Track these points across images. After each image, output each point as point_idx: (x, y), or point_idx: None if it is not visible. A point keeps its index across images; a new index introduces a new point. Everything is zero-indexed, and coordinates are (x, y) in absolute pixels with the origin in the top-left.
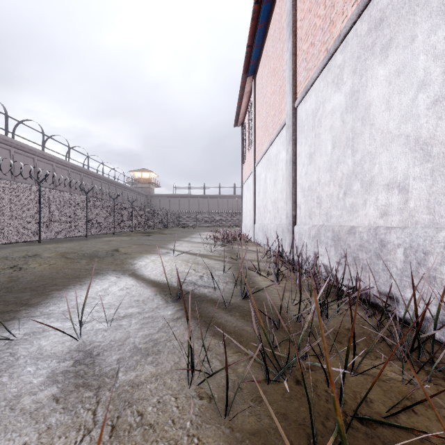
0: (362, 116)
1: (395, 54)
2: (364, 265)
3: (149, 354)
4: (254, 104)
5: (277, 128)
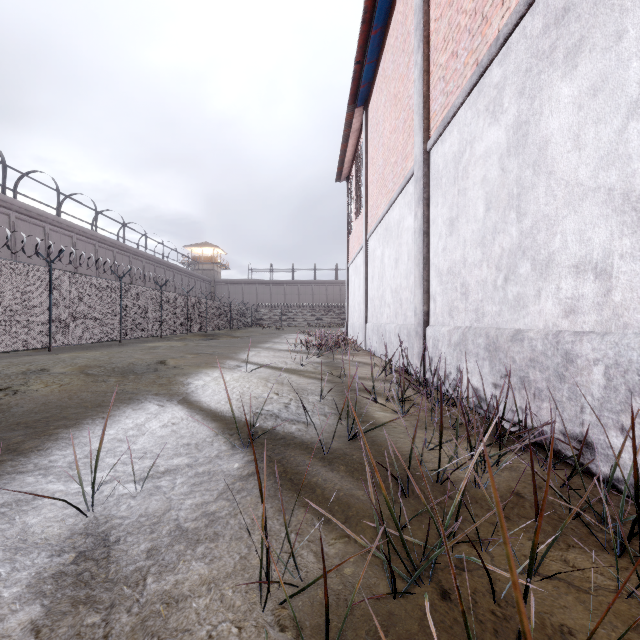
0: (534, 160)
1: (590, 62)
2: (538, 390)
3: (199, 541)
4: (366, 148)
5: (400, 183)
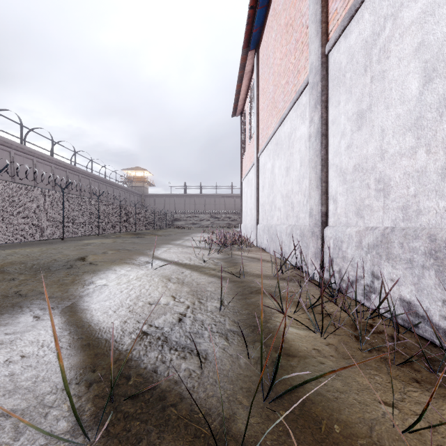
0: None
1: None
2: None
3: None
4: (257, 83)
5: (292, 98)
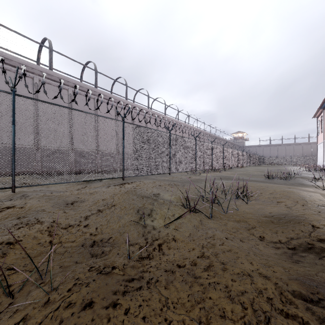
0: None
1: None
2: None
3: None
4: (323, 119)
5: None
